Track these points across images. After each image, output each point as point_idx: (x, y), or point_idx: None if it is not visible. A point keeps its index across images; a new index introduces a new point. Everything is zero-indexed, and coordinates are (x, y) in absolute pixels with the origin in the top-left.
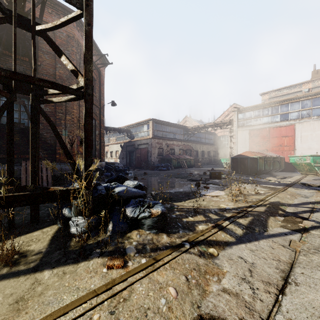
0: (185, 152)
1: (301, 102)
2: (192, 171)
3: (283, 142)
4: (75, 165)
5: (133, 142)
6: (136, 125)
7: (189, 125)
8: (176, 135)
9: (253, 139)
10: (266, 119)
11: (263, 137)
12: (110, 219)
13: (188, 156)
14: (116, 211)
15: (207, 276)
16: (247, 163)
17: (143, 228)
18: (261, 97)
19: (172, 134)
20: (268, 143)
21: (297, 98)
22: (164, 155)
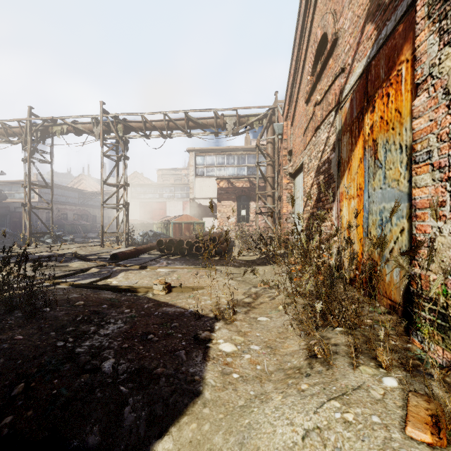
0: (81, 217)
1: (170, 188)
2: (87, 235)
3: (160, 213)
4: (47, 226)
5: (7, 204)
6: (11, 183)
7: (87, 185)
8: (69, 198)
9: (142, 209)
10: (151, 195)
11: (148, 208)
12: (58, 240)
13: (84, 222)
14: (59, 238)
15: (84, 244)
16: (130, 227)
17: (68, 241)
18: (157, 172)
19: (65, 198)
20: (152, 213)
21: (167, 185)
22: (55, 220)
